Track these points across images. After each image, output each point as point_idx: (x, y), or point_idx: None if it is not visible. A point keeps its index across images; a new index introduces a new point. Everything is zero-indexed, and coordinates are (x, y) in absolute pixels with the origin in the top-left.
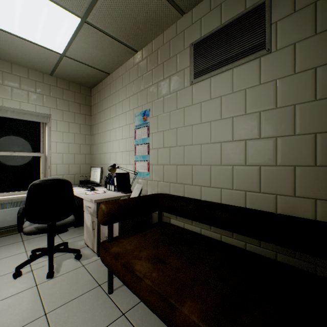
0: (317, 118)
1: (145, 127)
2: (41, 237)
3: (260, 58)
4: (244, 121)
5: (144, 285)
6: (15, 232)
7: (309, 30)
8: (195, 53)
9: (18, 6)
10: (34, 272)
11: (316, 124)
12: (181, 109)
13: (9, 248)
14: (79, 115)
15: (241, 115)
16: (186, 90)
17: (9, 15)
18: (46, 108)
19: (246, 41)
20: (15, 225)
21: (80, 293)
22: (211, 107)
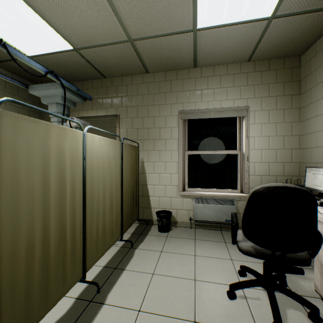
0: None
1: None
2: None
3: None
4: None
5: None
6: (216, 228)
7: None
8: None
9: None
10: (248, 301)
11: None
12: None
13: (215, 246)
14: (282, 97)
15: None
16: None
17: None
18: (243, 100)
19: None
20: (217, 222)
21: None
22: None
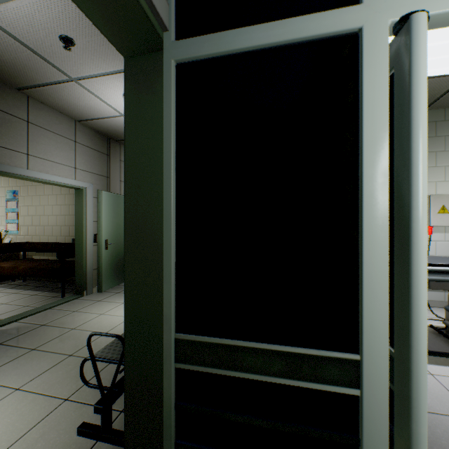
0: None
1: (16, 202)
2: None
3: None
4: (65, 207)
5: (6, 268)
6: None
7: None
8: None
9: None
10: None
11: None
12: (39, 195)
13: None
14: None
15: (65, 205)
16: (42, 186)
17: None
18: None
19: None
20: None
21: None
22: (53, 198)
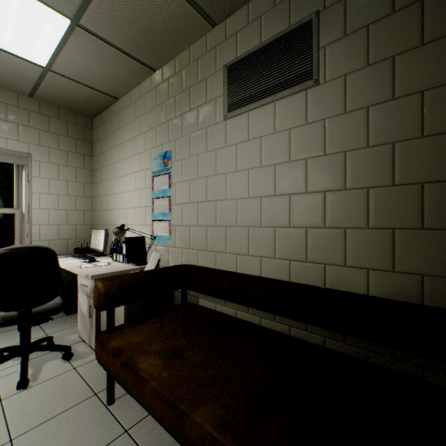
0: (370, 169)
1: (166, 175)
2: (14, 331)
3: (306, 90)
4: (288, 171)
5: (149, 389)
6: None
7: (361, 60)
8: (229, 78)
9: None
10: None
11: (369, 176)
12: (212, 151)
13: None
14: (75, 155)
15: (285, 163)
16: (219, 126)
17: None
18: (23, 144)
19: (290, 67)
20: None
21: (66, 406)
22: (249, 151)
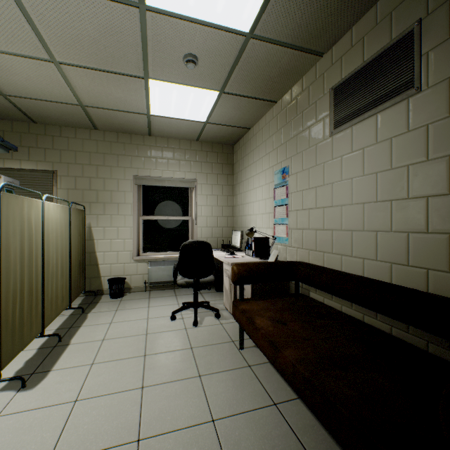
0: None
1: (284, 187)
2: (189, 295)
3: (408, 99)
4: (389, 178)
5: (260, 334)
6: (170, 287)
7: None
8: (335, 99)
9: (173, 99)
10: (184, 319)
11: None
12: (320, 164)
13: (167, 299)
14: (222, 175)
15: (386, 170)
16: (326, 142)
17: (168, 105)
18: (193, 173)
19: (391, 79)
20: (170, 281)
21: (216, 342)
22: (352, 162)
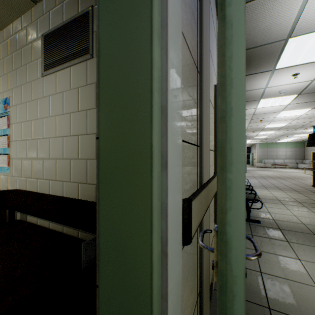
0: None
1: (6, 117)
2: None
3: (87, 61)
4: (78, 118)
5: None
6: None
7: None
8: (45, 45)
9: None
10: None
11: None
12: (35, 100)
13: None
14: None
15: (76, 112)
16: (39, 81)
17: None
18: None
19: (78, 43)
20: None
21: None
22: (57, 101)
